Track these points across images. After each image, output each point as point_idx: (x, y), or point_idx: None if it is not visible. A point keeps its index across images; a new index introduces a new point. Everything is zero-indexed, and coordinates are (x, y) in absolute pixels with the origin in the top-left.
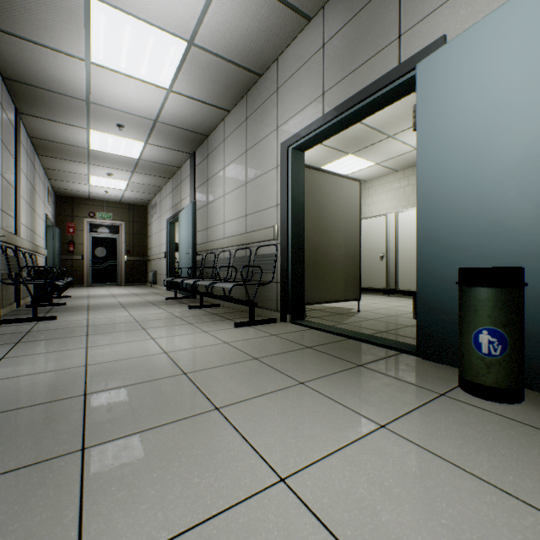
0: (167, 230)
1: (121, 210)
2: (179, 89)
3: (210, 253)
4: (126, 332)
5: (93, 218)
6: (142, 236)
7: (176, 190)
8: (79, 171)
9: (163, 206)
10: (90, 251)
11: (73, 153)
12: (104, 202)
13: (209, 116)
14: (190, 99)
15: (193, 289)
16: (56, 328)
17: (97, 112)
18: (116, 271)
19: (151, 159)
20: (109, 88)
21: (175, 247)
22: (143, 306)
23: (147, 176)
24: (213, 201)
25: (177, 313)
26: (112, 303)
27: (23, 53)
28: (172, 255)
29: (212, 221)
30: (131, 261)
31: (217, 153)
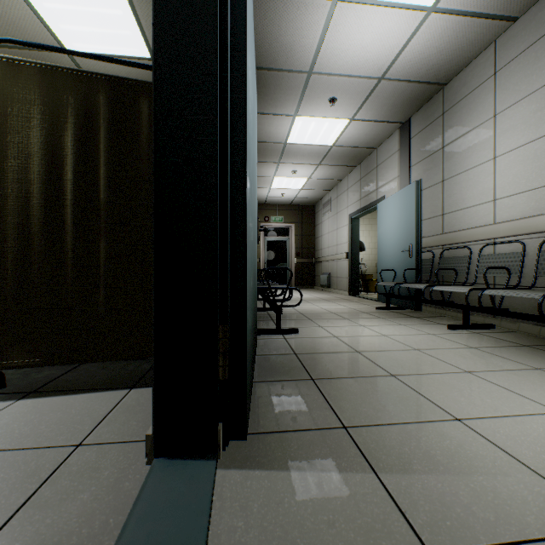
0: (350, 227)
1: (290, 212)
2: (448, 0)
3: (454, 248)
4: (450, 376)
5: (267, 222)
6: (309, 237)
7: (367, 177)
8: (266, 174)
9: (341, 201)
10: (265, 254)
11: (268, 153)
12: (276, 205)
13: (471, 42)
14: (456, 16)
15: (442, 300)
16: (321, 351)
17: (313, 87)
18: (286, 273)
19: (346, 142)
20: (343, 39)
21: (358, 246)
22: (367, 319)
23: (330, 168)
24: (457, 173)
25: (448, 337)
26: (320, 310)
27: (264, 18)
28: (355, 255)
29: (455, 202)
30: (299, 264)
31: (470, 101)
